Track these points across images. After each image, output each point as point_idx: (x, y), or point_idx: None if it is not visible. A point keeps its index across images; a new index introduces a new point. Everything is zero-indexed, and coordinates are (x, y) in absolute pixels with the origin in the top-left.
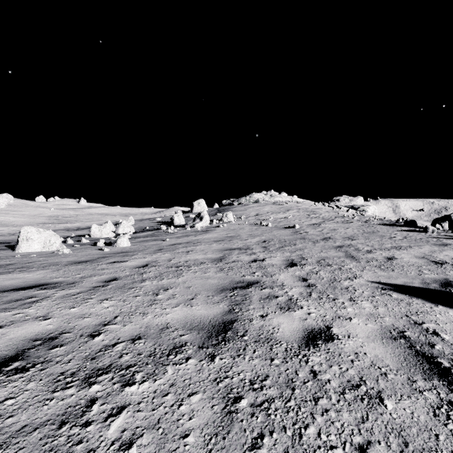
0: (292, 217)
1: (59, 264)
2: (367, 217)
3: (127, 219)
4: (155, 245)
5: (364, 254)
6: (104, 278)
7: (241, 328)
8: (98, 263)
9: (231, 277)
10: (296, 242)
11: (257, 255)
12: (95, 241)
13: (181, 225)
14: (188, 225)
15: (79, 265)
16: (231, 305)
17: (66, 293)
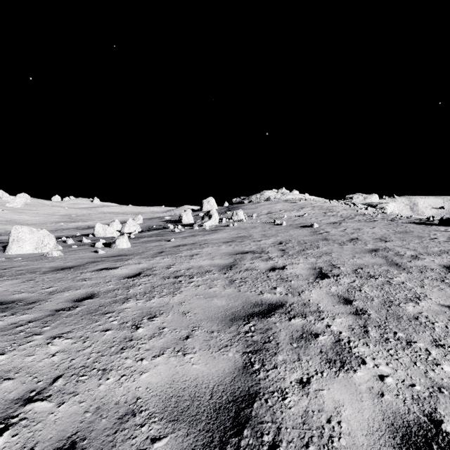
0: (307, 215)
1: (38, 271)
2: (391, 215)
3: (135, 218)
4: (157, 247)
5: (411, 261)
6: (78, 294)
7: (268, 420)
8: (83, 271)
9: (244, 295)
10: (319, 244)
11: (275, 260)
12: (97, 241)
13: (189, 224)
14: (196, 224)
15: (60, 272)
16: (247, 353)
17: (13, 321)
